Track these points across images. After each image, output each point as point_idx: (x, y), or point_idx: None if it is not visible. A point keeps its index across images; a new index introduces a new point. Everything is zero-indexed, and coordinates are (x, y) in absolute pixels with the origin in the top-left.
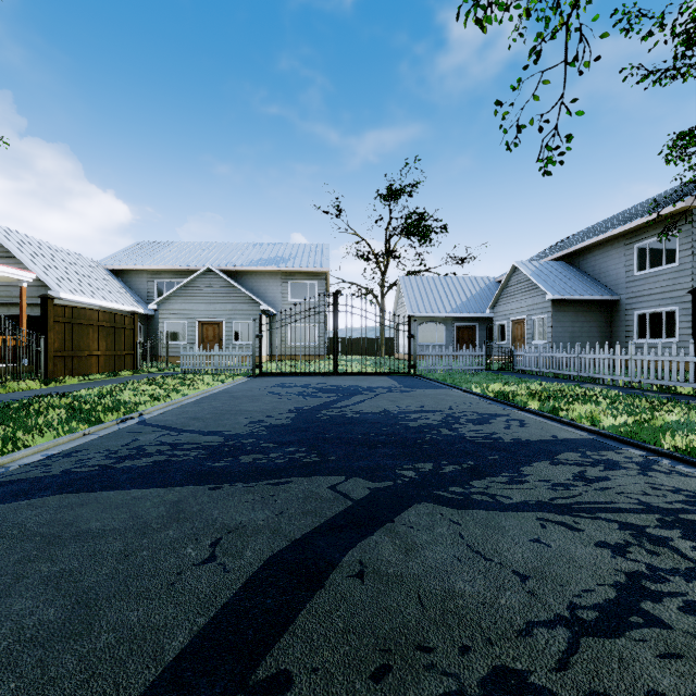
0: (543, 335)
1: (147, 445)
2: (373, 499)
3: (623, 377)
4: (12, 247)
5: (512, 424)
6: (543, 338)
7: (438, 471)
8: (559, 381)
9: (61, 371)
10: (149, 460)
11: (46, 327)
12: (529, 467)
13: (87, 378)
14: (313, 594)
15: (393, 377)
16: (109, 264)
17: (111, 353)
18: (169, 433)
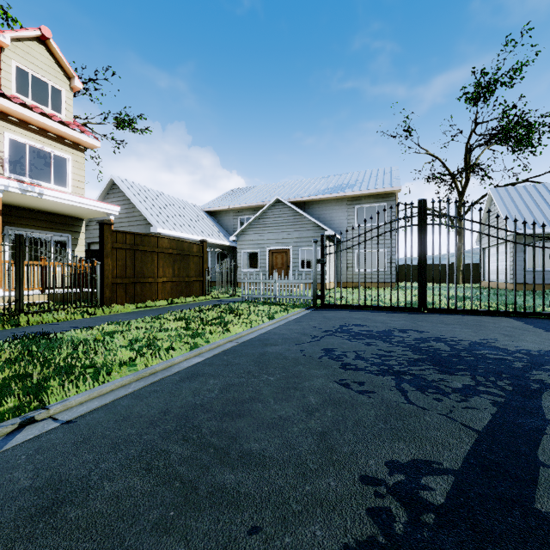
0: None
1: None
2: None
3: None
4: (130, 195)
5: None
6: None
7: None
8: None
9: (121, 298)
10: None
11: (103, 254)
12: None
13: (145, 306)
14: None
15: (532, 323)
16: (206, 208)
17: (178, 280)
18: None
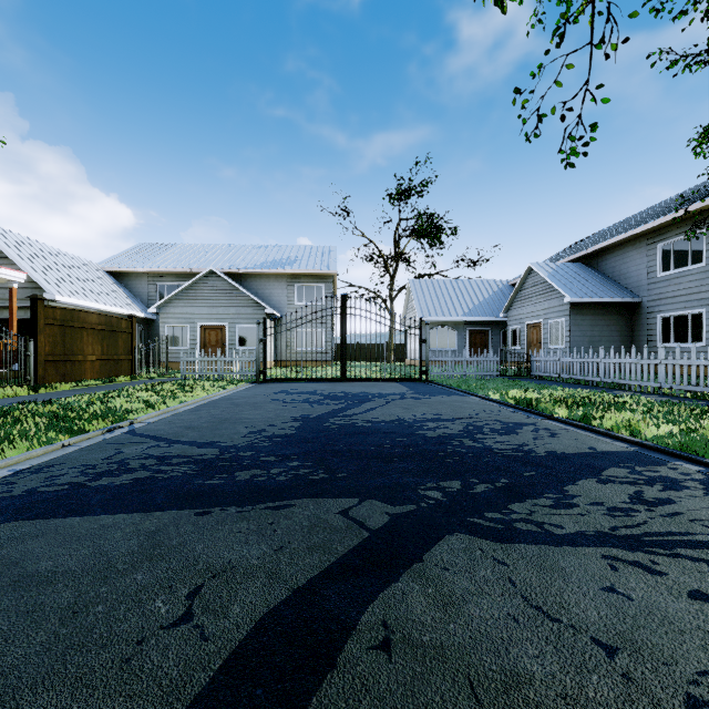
0: (560, 339)
1: (131, 458)
2: (394, 529)
3: (652, 383)
4: (5, 247)
5: (542, 434)
6: (560, 343)
7: (468, 491)
8: (581, 387)
9: (52, 376)
10: (130, 477)
11: (35, 330)
12: (573, 486)
13: (80, 385)
14: (322, 679)
15: (404, 384)
16: (108, 267)
17: (107, 358)
18: (158, 444)
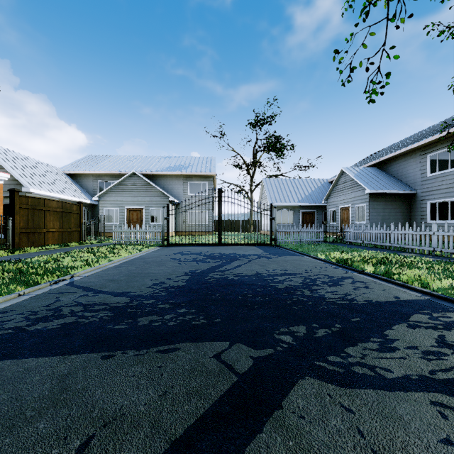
0: (362, 218)
1: (64, 306)
2: (257, 373)
3: (428, 248)
4: None
5: (359, 286)
6: (362, 220)
7: (312, 335)
8: (379, 250)
9: (25, 243)
10: (60, 322)
11: (13, 212)
12: (391, 330)
13: (44, 248)
14: None
15: (260, 247)
16: (66, 170)
17: (63, 230)
18: (87, 294)
